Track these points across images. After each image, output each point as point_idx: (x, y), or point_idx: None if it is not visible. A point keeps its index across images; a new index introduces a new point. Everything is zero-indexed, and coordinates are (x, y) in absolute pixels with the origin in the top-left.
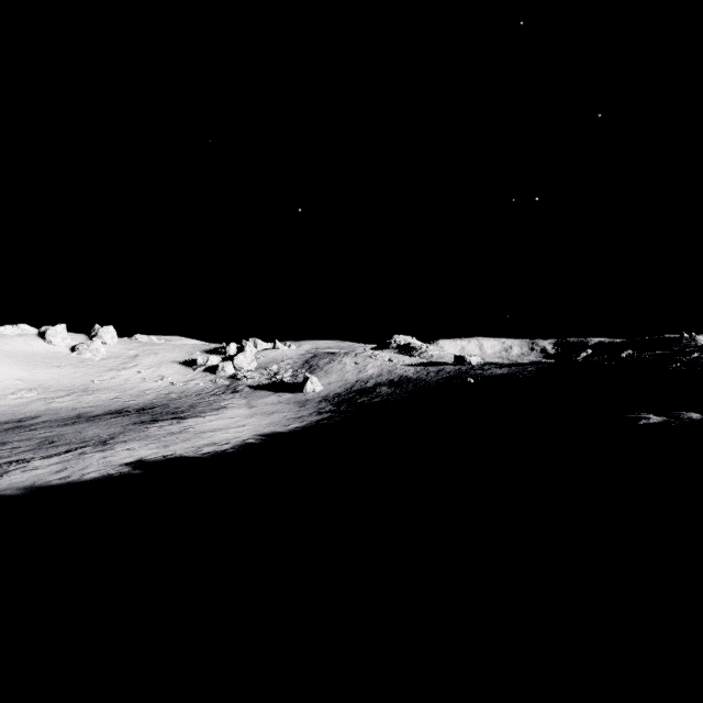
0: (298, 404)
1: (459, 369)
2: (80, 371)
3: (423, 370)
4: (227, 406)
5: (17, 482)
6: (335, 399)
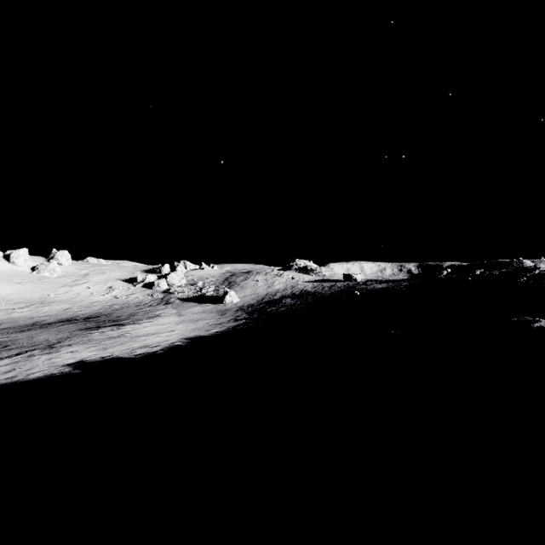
0: (219, 313)
1: (348, 285)
2: (39, 287)
3: (319, 286)
4: (161, 315)
5: None
6: (249, 308)
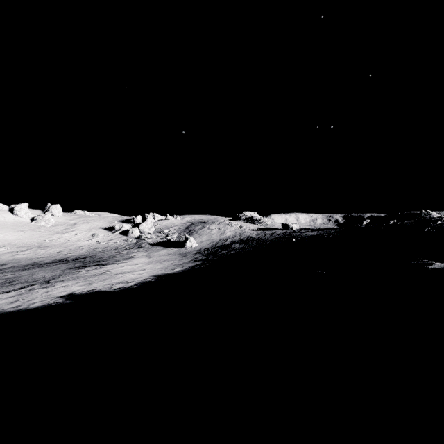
0: (181, 255)
1: (285, 232)
2: (37, 234)
3: (262, 233)
4: (134, 257)
5: None
6: (205, 252)
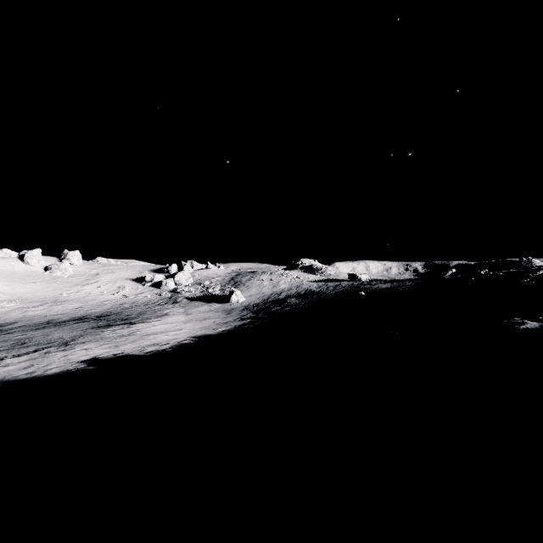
0: (225, 312)
1: (352, 284)
2: (52, 286)
3: (324, 285)
4: (169, 314)
5: None
6: (254, 308)
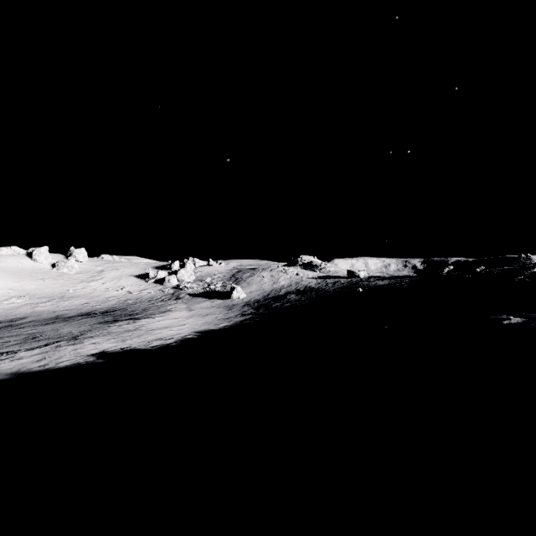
0: (226, 308)
1: (351, 281)
2: (59, 283)
3: (323, 282)
4: (172, 310)
5: (5, 369)
6: (255, 304)
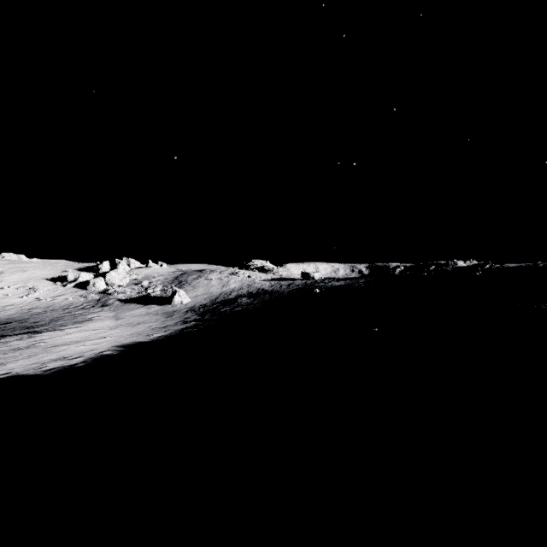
0: (165, 315)
1: (306, 283)
2: None
3: (277, 284)
4: (93, 319)
5: None
6: (201, 309)
